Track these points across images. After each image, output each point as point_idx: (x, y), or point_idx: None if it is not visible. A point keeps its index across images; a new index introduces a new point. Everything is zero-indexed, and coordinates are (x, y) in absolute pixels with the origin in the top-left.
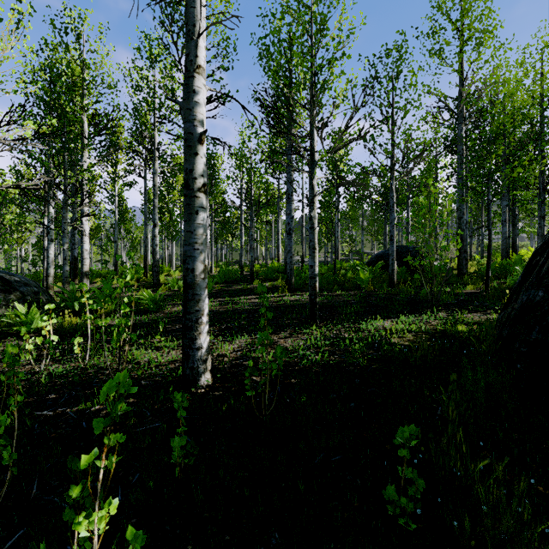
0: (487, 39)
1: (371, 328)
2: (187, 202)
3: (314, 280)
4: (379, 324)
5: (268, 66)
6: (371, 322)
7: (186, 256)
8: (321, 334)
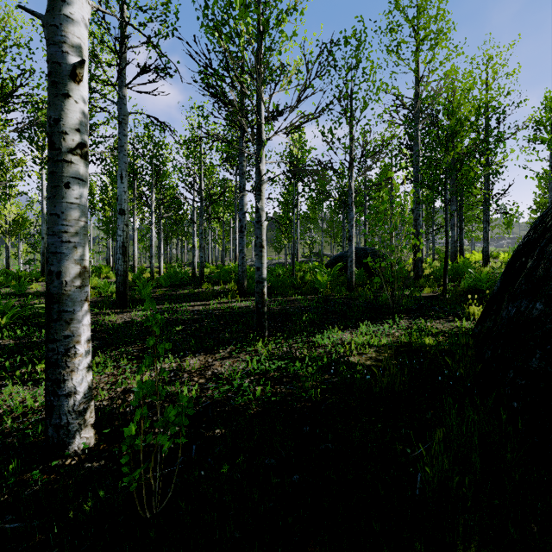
0: (442, 40)
1: (328, 343)
2: (50, 168)
3: (261, 285)
4: (337, 337)
5: (203, 16)
6: (328, 335)
7: (48, 253)
8: (268, 352)
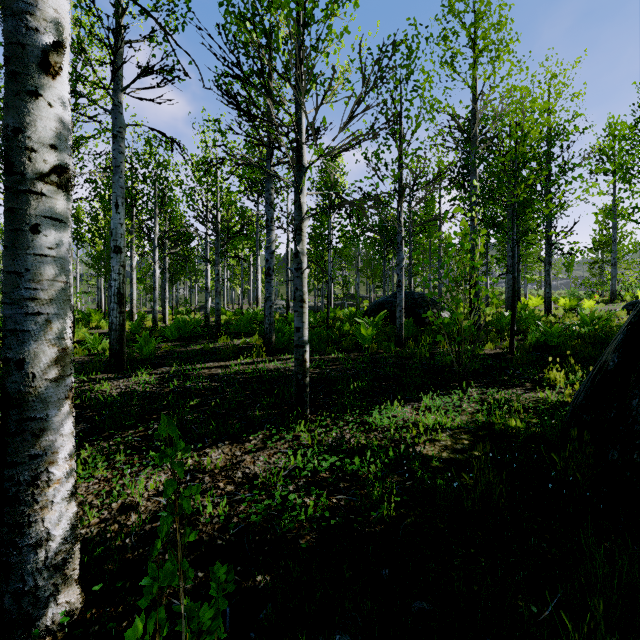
0: (504, 52)
1: (388, 424)
2: (8, 202)
3: (302, 351)
4: (397, 414)
5: (228, 1)
6: (386, 411)
7: (5, 331)
8: (313, 438)
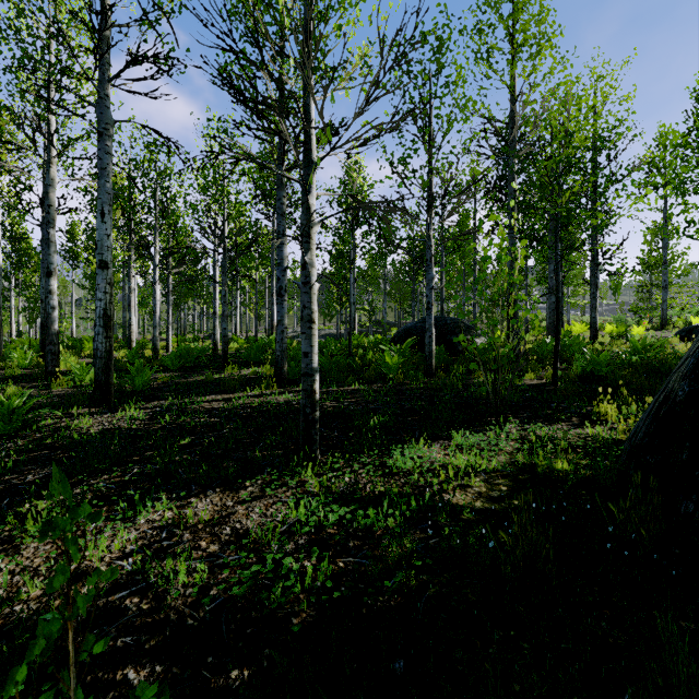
0: (546, 47)
1: (411, 466)
2: None
3: (311, 380)
4: (423, 455)
5: None
6: (410, 451)
7: None
8: (321, 484)
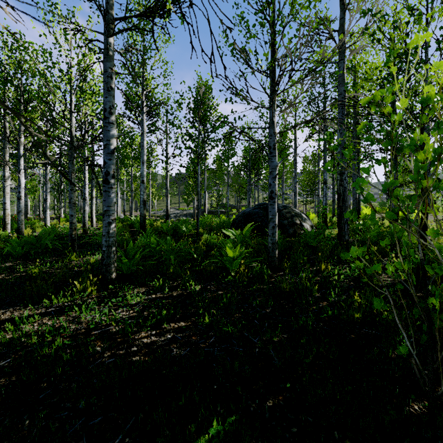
0: None
1: None
2: None
3: None
4: None
5: None
6: None
7: None
8: None
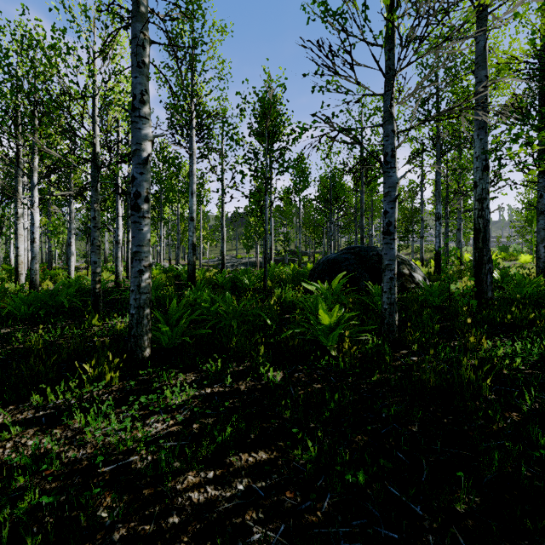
0: None
1: None
2: None
3: None
4: None
5: None
6: None
7: None
8: None
